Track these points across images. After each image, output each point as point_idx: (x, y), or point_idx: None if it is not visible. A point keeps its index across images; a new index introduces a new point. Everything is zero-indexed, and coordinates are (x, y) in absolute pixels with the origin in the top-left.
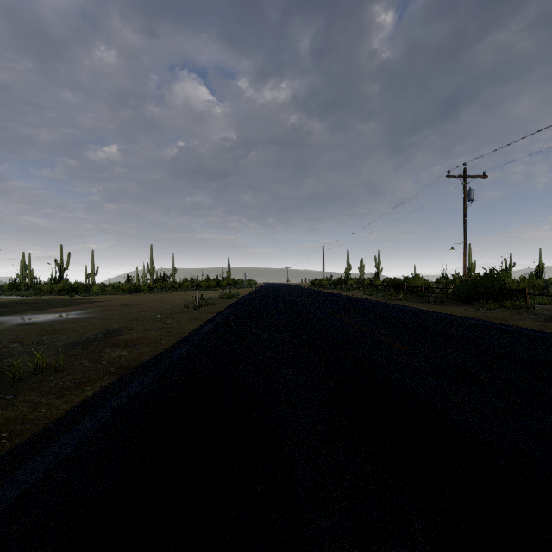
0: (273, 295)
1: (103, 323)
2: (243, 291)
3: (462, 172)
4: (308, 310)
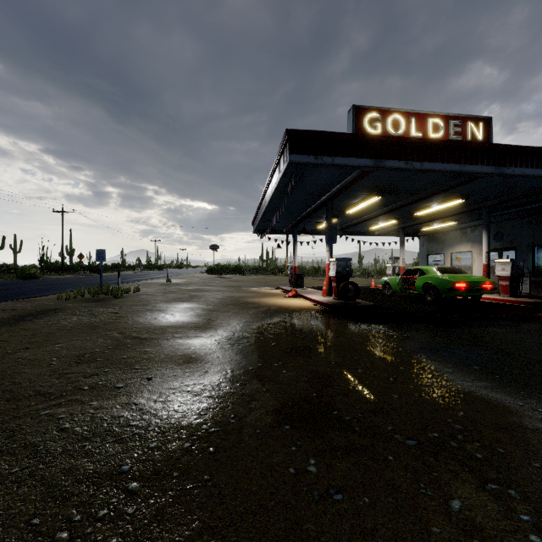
0: None
1: (4, 346)
2: None
3: None
4: None
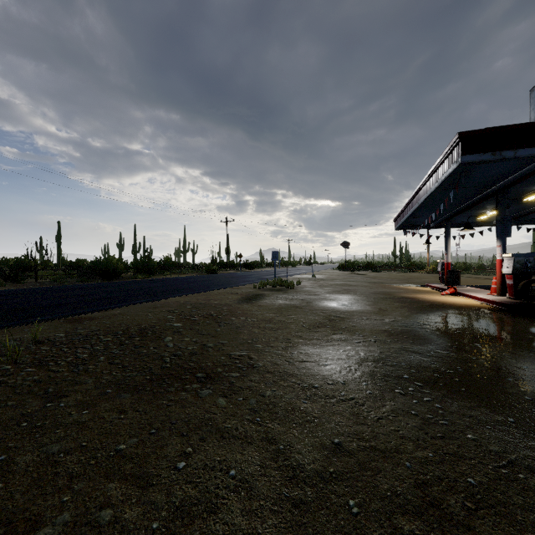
0: None
1: (264, 314)
2: None
3: None
4: None
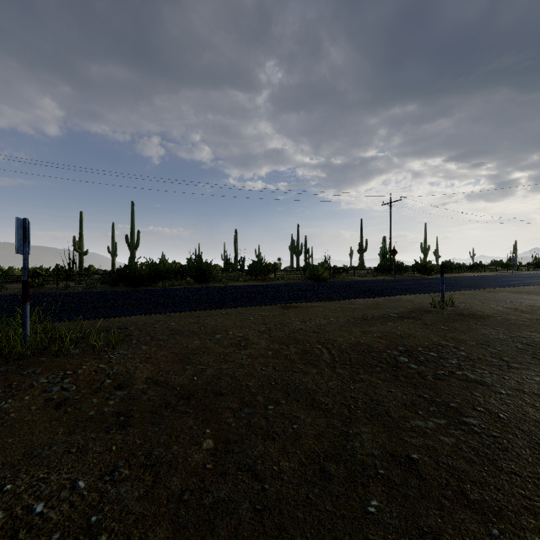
0: None
1: None
2: None
3: None
4: None
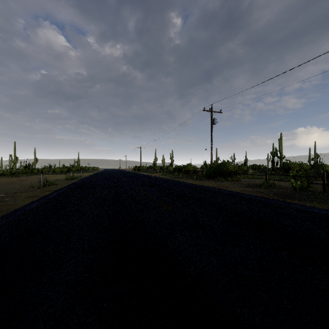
0: (105, 176)
1: None
2: (86, 175)
3: (211, 109)
4: (123, 186)
